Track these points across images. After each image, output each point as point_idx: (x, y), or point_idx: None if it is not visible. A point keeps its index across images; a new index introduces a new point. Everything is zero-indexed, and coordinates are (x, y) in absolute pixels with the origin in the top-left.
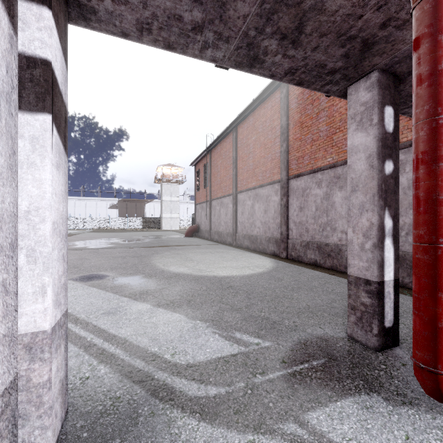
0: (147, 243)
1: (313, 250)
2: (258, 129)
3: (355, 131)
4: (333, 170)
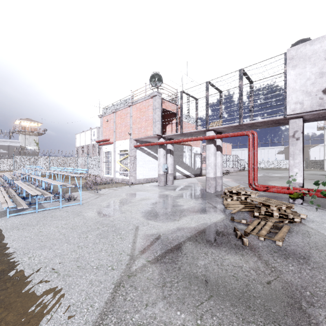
0: (284, 176)
1: None
2: None
3: None
4: None
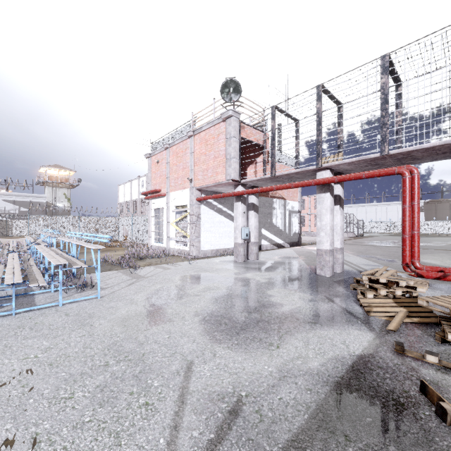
0: (434, 246)
1: None
2: None
3: None
4: None
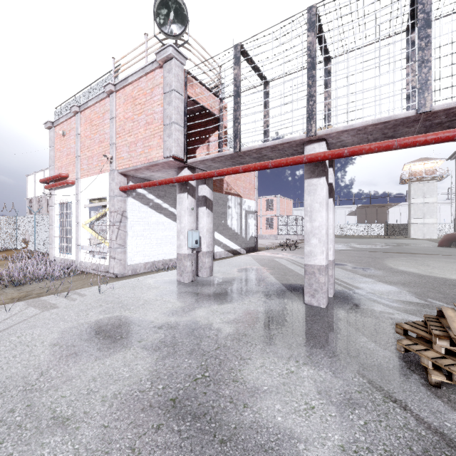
0: (384, 249)
1: None
2: None
3: None
4: None
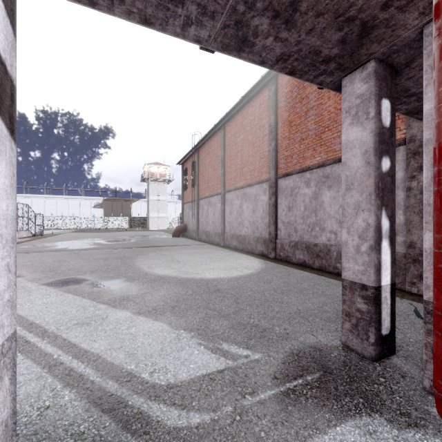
0: (132, 243)
1: (302, 251)
2: (246, 128)
3: (350, 125)
4: (322, 169)
